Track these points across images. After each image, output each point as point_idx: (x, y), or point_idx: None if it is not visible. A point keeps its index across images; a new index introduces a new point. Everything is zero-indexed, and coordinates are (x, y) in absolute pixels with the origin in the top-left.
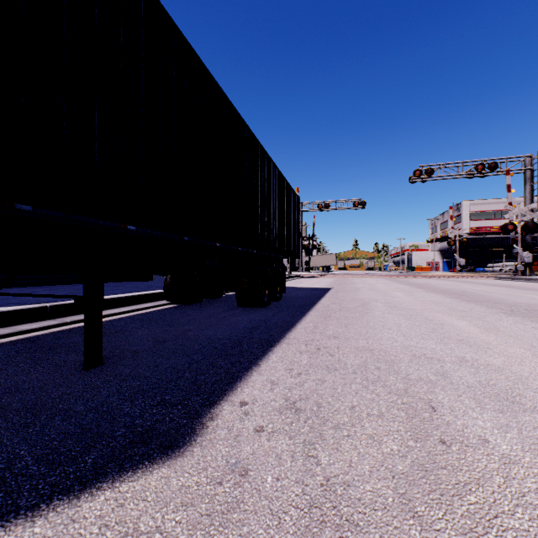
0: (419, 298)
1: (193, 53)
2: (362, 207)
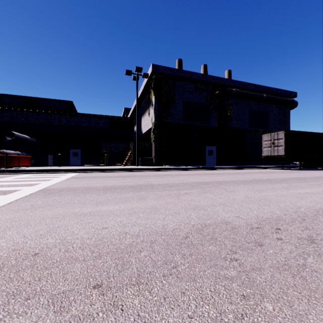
0: None
1: (311, 132)
2: None
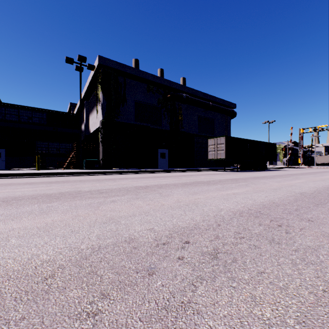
0: (306, 171)
1: (245, 139)
2: None
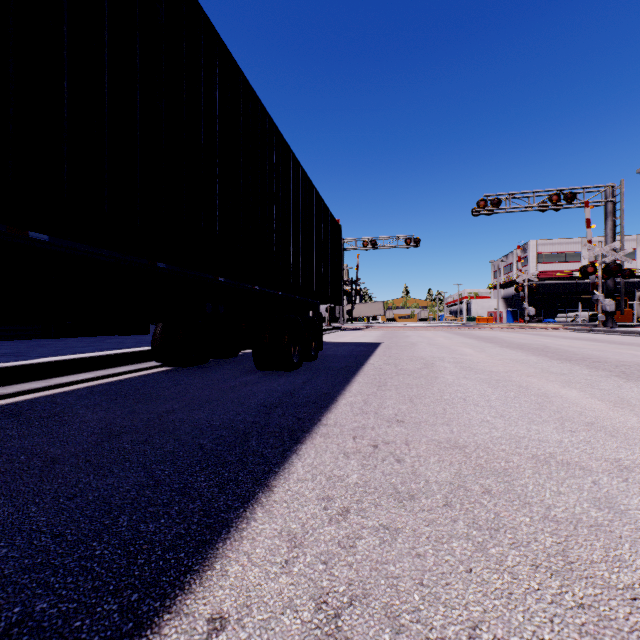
0: (495, 355)
1: None
2: (415, 245)
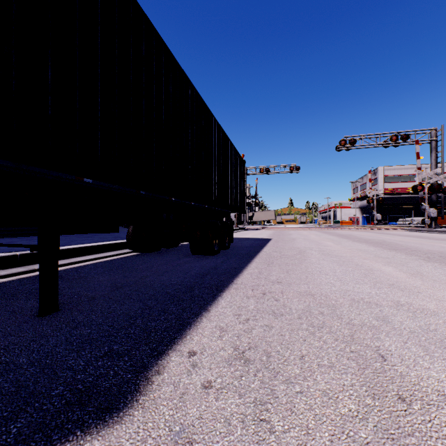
0: (347, 246)
1: (149, 24)
2: (297, 171)
